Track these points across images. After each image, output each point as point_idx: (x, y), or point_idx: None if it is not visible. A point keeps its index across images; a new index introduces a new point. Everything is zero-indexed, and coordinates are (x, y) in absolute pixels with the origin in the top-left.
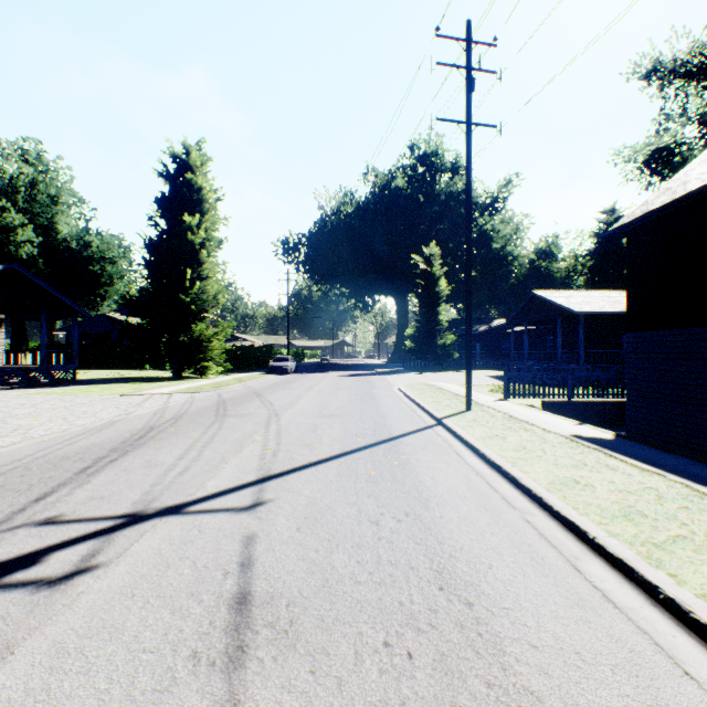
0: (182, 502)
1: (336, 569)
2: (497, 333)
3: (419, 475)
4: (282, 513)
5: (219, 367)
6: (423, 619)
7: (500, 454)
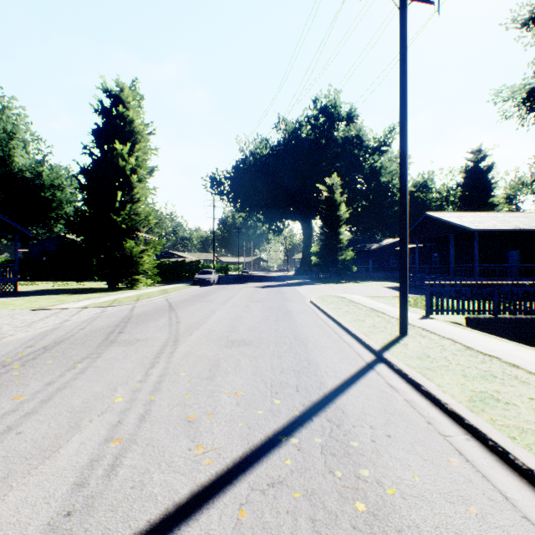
0: None
1: None
2: (387, 250)
3: None
4: None
5: (148, 279)
6: None
7: None
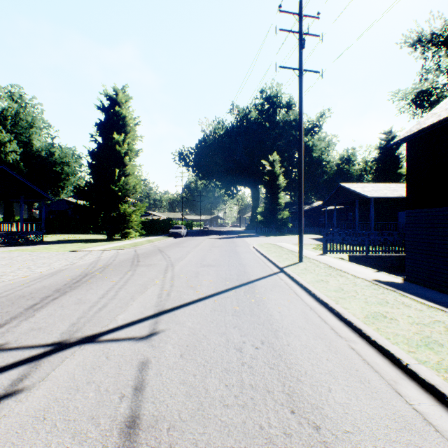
0: (98, 332)
1: (209, 393)
2: (316, 210)
3: (270, 310)
4: (170, 341)
5: (136, 232)
6: (280, 443)
7: (326, 294)
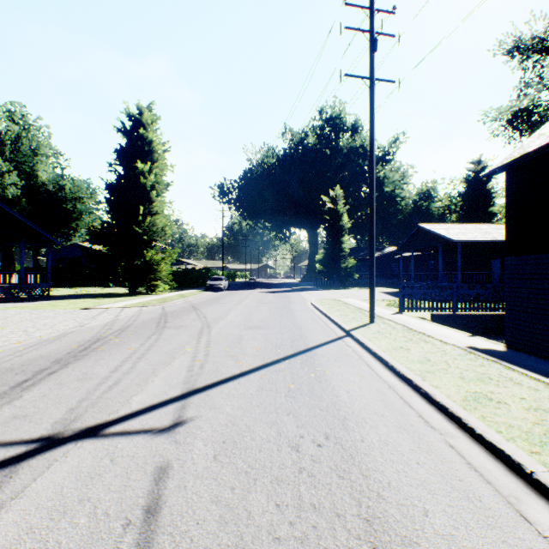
0: (103, 421)
1: (252, 518)
2: (388, 258)
3: (335, 389)
4: (200, 435)
5: (166, 285)
6: None
7: (409, 367)
